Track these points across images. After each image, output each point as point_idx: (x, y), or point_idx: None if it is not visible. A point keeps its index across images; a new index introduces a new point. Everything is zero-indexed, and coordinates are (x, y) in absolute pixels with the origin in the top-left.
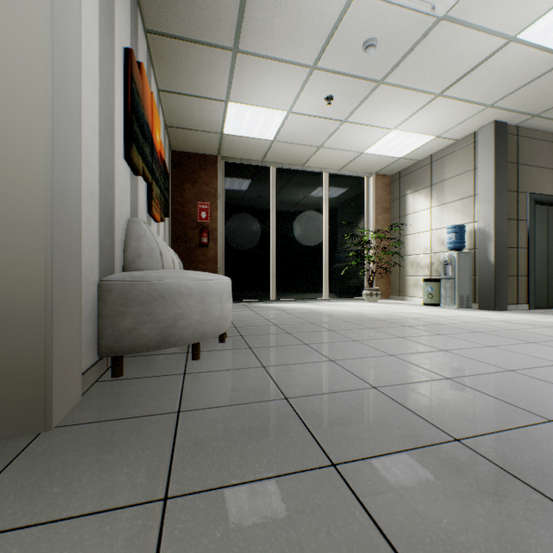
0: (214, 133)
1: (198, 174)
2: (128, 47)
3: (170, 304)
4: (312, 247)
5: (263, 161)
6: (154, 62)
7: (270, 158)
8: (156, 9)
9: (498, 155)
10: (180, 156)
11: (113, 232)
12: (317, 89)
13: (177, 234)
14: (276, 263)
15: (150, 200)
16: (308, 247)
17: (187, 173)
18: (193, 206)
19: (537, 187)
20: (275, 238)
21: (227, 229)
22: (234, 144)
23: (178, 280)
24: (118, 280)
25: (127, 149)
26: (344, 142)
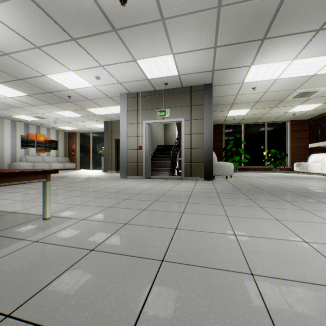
0: (67, 130)
1: (73, 137)
2: (21, 135)
3: (15, 166)
4: (102, 154)
5: (87, 131)
6: (40, 126)
7: (87, 131)
8: (31, 124)
9: (105, 130)
10: (69, 134)
11: (16, 158)
12: (63, 124)
13: (69, 152)
14: (92, 159)
15: (36, 150)
16: (101, 154)
17: (71, 137)
18: (72, 145)
19: (119, 137)
20: (91, 152)
21: (81, 150)
22: (74, 130)
23: (17, 163)
24: (11, 163)
25: (21, 147)
26: (90, 127)
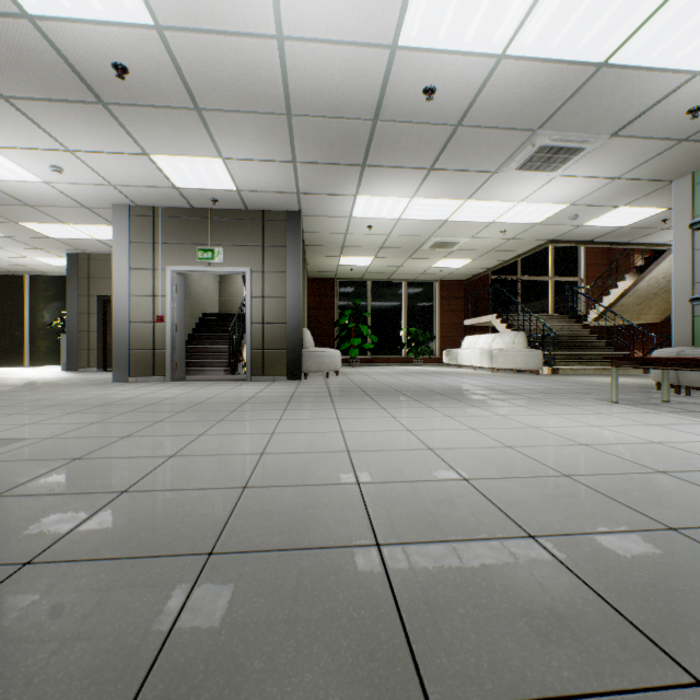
0: None
1: None
2: None
3: None
4: (60, 329)
5: (15, 271)
6: None
7: (15, 270)
8: None
9: (70, 274)
10: None
11: None
12: None
13: None
14: (32, 340)
15: None
16: (57, 329)
17: None
18: None
19: (110, 291)
20: (28, 323)
21: None
22: None
23: None
24: None
25: None
26: (26, 263)
